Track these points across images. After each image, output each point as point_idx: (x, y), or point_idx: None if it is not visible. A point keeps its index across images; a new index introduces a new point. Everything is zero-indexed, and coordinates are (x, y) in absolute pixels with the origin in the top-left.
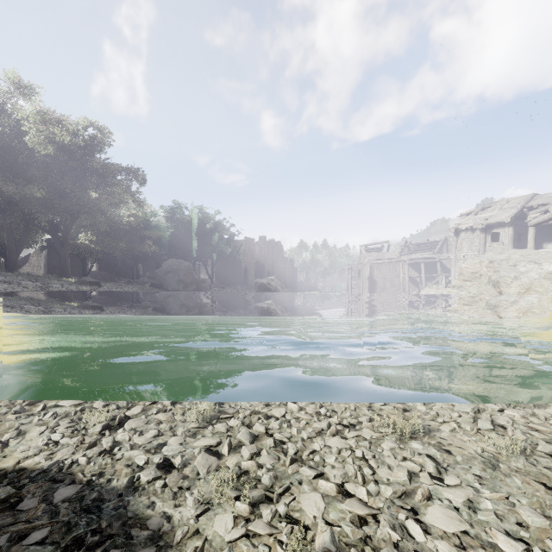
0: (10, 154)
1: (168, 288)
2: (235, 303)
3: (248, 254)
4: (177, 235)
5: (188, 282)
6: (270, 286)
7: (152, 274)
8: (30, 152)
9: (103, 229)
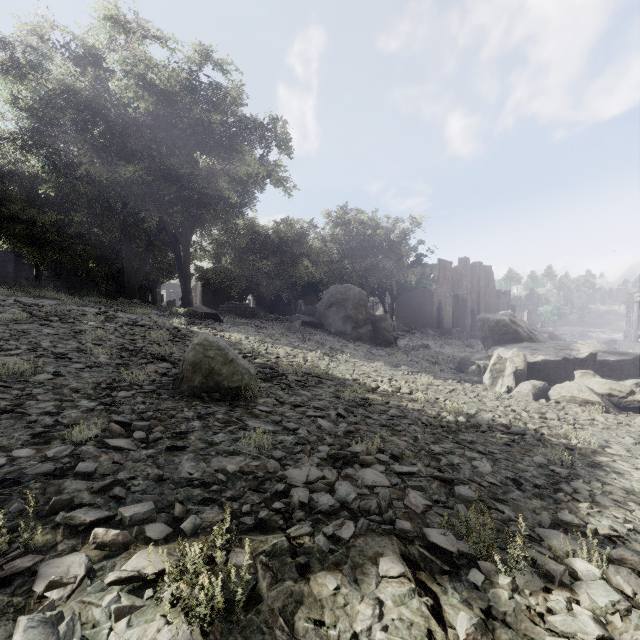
0: (107, 125)
1: (330, 329)
2: (434, 355)
3: (443, 283)
4: (344, 256)
5: (359, 319)
6: (516, 327)
7: (310, 310)
8: (132, 119)
9: (244, 244)
